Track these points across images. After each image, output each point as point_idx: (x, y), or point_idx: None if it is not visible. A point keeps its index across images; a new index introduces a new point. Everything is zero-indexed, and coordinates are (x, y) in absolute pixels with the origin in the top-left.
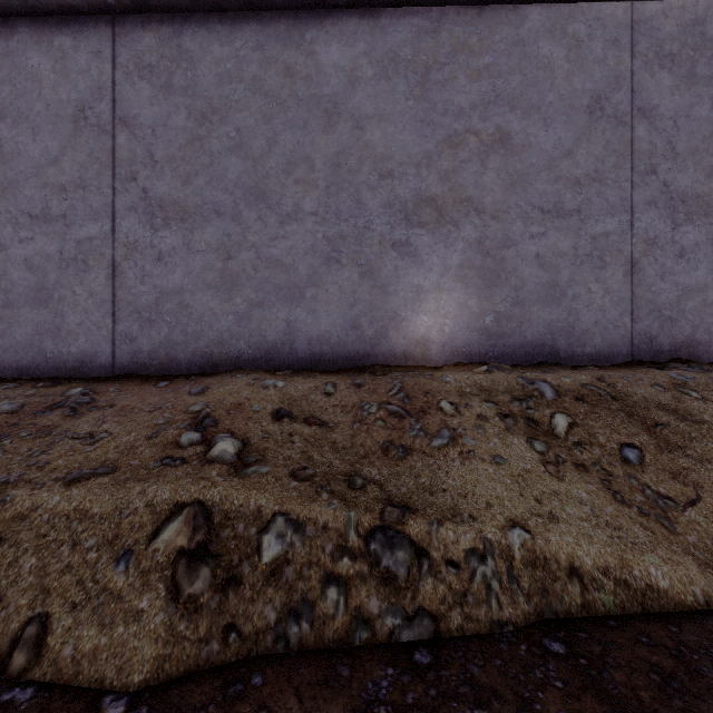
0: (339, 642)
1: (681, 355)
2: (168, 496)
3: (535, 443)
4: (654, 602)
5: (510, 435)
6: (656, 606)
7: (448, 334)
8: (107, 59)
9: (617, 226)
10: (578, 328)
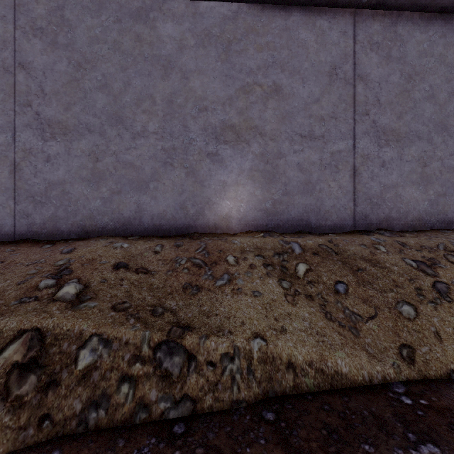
0: (124, 422)
1: (383, 226)
2: (15, 325)
3: (283, 282)
4: (338, 382)
5: (268, 277)
6: (339, 384)
7: (243, 213)
8: (10, 21)
9: (346, 147)
10: (323, 209)
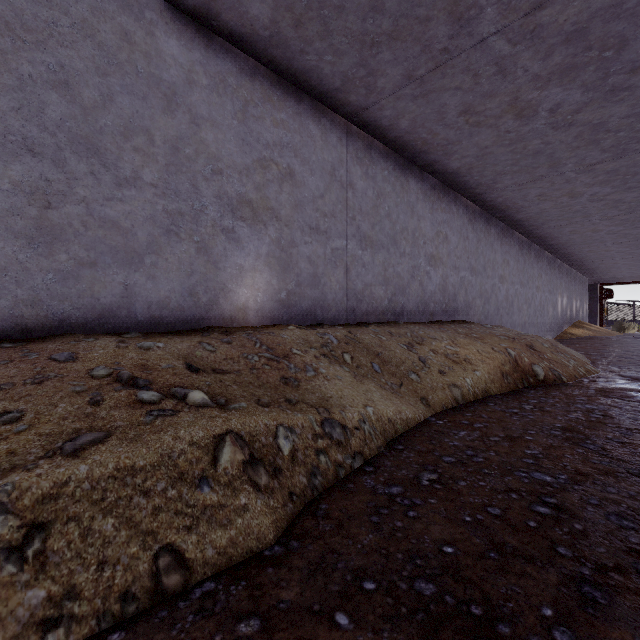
0: (336, 479)
1: (364, 319)
2: (203, 433)
3: (344, 368)
4: (410, 424)
5: (334, 365)
6: (411, 425)
7: (260, 303)
8: None
9: (342, 245)
10: (326, 302)
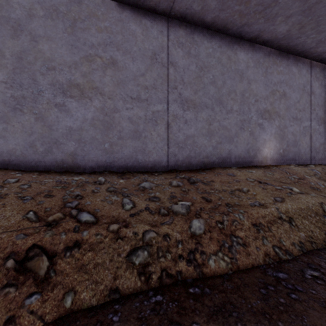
0: None
1: (319, 162)
2: (314, 201)
3: None
4: None
5: None
6: None
7: (272, 155)
8: (165, 35)
9: (308, 124)
10: (300, 154)
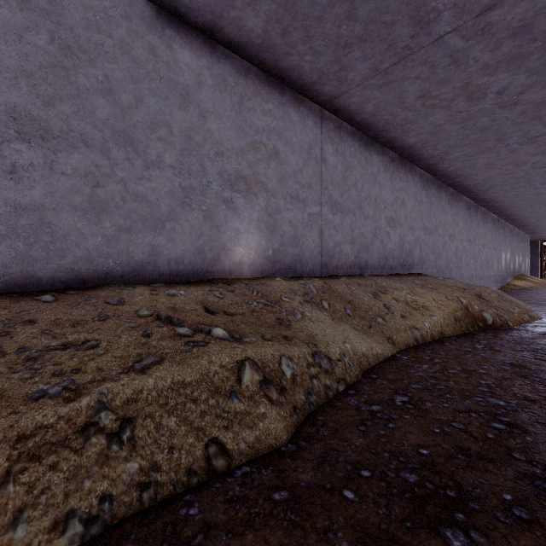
0: (326, 399)
1: (334, 272)
2: (229, 359)
3: (324, 312)
4: (380, 358)
5: (315, 310)
6: (380, 359)
7: (252, 260)
8: None
9: (316, 211)
10: (304, 258)
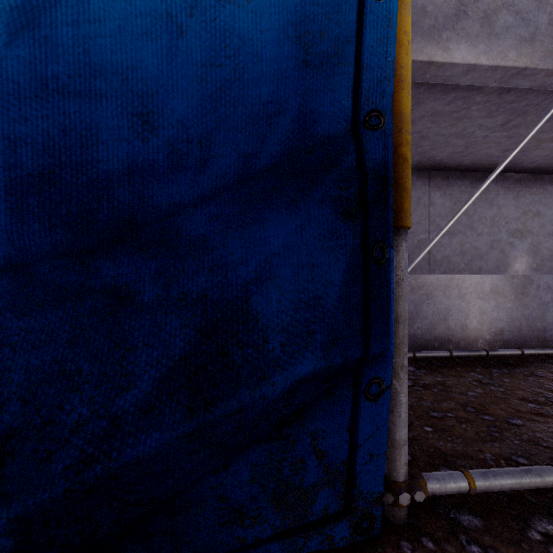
0: None
1: None
2: None
3: None
4: None
5: None
6: None
7: (523, 270)
8: (426, 184)
9: None
10: None
